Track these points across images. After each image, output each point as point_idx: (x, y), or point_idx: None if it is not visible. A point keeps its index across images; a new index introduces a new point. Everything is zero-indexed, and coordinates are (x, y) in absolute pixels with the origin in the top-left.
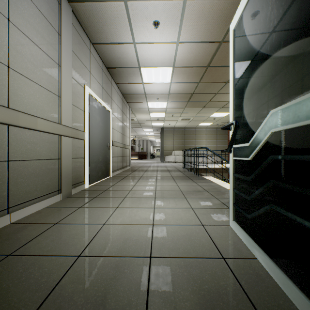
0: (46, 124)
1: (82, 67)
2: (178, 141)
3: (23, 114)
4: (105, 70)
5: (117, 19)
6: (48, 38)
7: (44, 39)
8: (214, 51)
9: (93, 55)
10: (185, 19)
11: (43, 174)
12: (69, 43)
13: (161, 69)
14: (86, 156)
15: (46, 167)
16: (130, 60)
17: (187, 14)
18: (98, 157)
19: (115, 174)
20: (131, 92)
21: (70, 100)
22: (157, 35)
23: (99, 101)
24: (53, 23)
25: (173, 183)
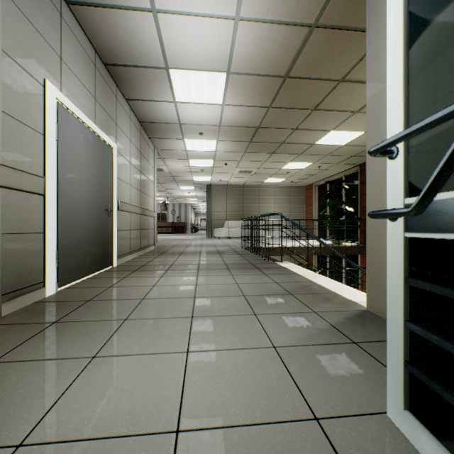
0: None
1: (36, 40)
2: (234, 206)
3: None
4: (101, 68)
5: None
6: None
7: None
8: (299, 44)
9: (71, 28)
10: None
11: None
12: None
13: (206, 75)
14: (50, 229)
15: None
16: (148, 50)
17: None
18: (83, 230)
19: (124, 260)
20: (154, 119)
21: None
22: None
23: (84, 122)
24: None
25: (228, 279)
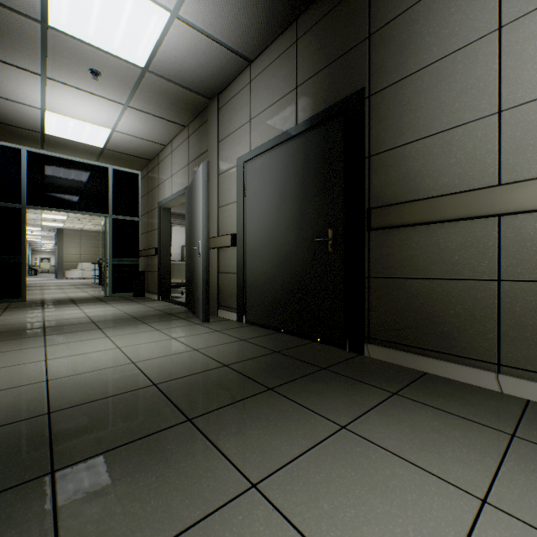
0: None
1: None
2: (89, 250)
3: None
4: None
5: None
6: None
7: None
8: None
9: None
10: None
11: None
12: None
13: None
14: None
15: None
16: None
17: None
18: None
19: None
20: None
21: None
22: None
23: None
24: None
25: (78, 290)
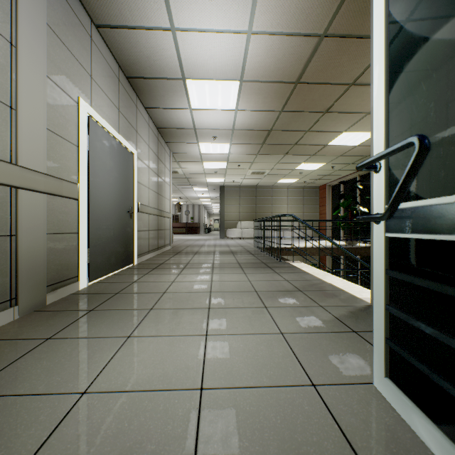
0: None
1: (72, 63)
2: (246, 207)
3: None
4: (124, 81)
5: None
6: None
7: None
8: (309, 53)
9: (99, 48)
10: None
11: None
12: (40, 7)
13: (220, 84)
14: (83, 230)
15: None
16: (166, 63)
17: None
18: (109, 231)
19: (144, 259)
20: (171, 125)
21: (42, 119)
22: (213, 15)
23: (110, 132)
24: None
25: (241, 276)
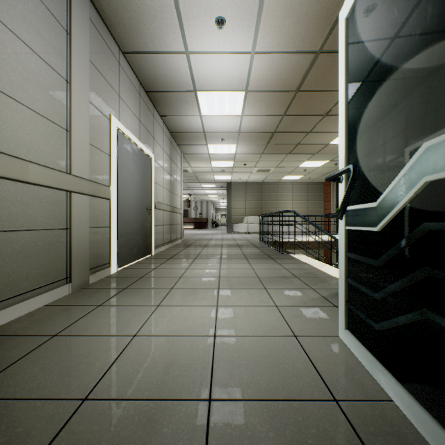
0: (44, 174)
1: (106, 87)
2: (252, 203)
3: (2, 155)
4: (143, 95)
5: (161, 14)
6: (48, 37)
7: (42, 38)
8: (307, 66)
9: (125, 70)
10: (265, 15)
11: (40, 252)
12: (85, 48)
13: (227, 94)
14: (114, 225)
15: (45, 242)
16: (180, 79)
17: (267, 7)
18: (132, 225)
19: (159, 251)
20: (183, 130)
21: (86, 136)
22: (221, 40)
23: (133, 141)
24: (56, 14)
25: (245, 265)
